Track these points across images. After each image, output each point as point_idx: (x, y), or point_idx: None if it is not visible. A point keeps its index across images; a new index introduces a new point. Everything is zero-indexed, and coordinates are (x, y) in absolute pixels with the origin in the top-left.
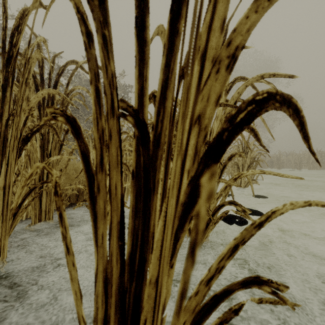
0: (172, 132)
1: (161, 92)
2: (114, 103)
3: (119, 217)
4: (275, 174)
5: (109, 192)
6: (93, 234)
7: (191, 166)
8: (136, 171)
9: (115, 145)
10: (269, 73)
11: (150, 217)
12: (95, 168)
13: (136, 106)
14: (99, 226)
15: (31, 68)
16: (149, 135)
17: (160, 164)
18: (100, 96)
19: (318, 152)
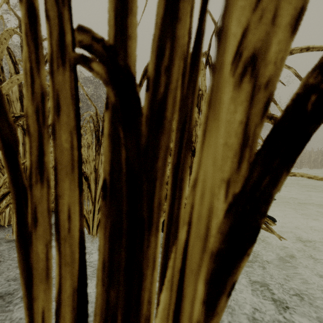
0: (193, 93)
1: (167, 3)
2: (64, 37)
3: (77, 279)
4: (311, 177)
5: (57, 225)
6: (25, 311)
7: (233, 171)
8: (111, 182)
9: (68, 126)
10: (300, 47)
11: (141, 282)
12: (29, 175)
13: (112, 38)
14: (37, 294)
15: (3, 47)
16: (139, 103)
17: (163, 167)
18: (38, 24)
19: (318, 151)
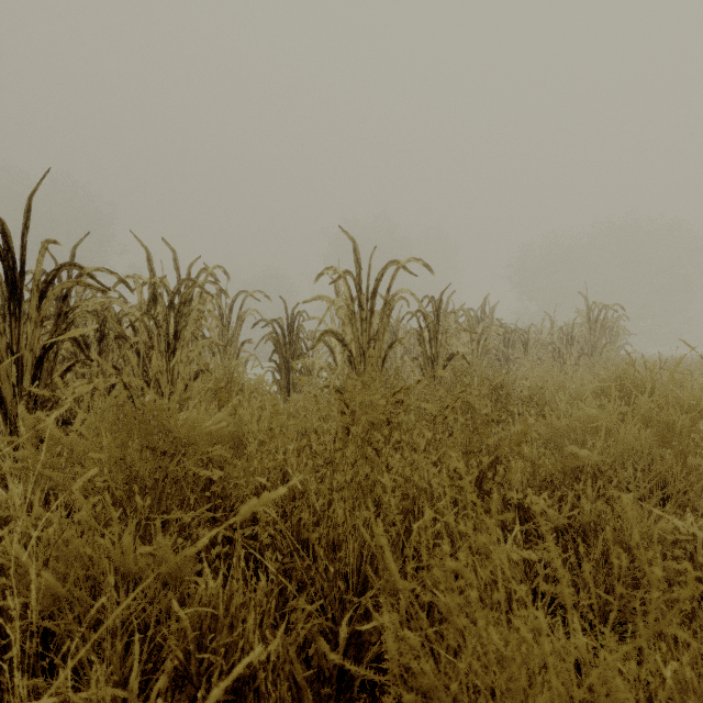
0: None
1: None
2: None
3: None
4: None
5: None
6: None
7: None
8: None
9: None
10: None
11: None
12: None
13: None
14: None
15: None
16: None
17: None
18: None
19: None
